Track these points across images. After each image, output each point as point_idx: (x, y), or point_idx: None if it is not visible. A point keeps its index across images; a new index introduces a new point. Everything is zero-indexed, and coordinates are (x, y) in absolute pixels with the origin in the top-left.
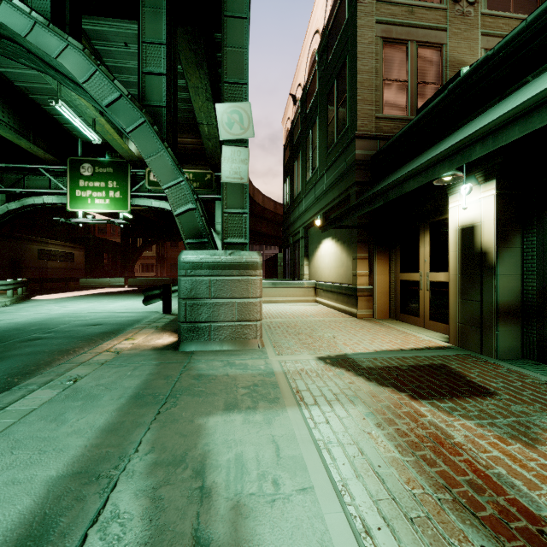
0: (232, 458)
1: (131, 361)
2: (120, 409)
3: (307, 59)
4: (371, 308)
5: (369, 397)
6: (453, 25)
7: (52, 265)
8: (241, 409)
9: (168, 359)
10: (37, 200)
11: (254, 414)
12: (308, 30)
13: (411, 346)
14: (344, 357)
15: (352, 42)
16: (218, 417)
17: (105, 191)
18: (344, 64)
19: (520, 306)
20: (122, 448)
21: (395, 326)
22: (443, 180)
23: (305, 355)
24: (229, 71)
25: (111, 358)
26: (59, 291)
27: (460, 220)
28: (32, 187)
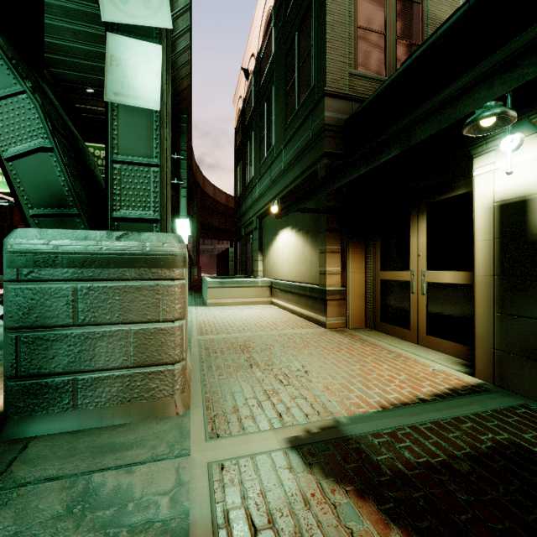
0: None
1: None
2: None
3: (261, 22)
4: (343, 316)
5: None
6: None
7: None
8: None
9: None
10: None
11: None
12: None
13: (429, 389)
14: (337, 435)
15: None
16: None
17: None
18: (308, 9)
19: None
20: None
21: (379, 341)
22: (476, 128)
23: (264, 436)
24: None
25: None
26: None
27: (497, 193)
28: None
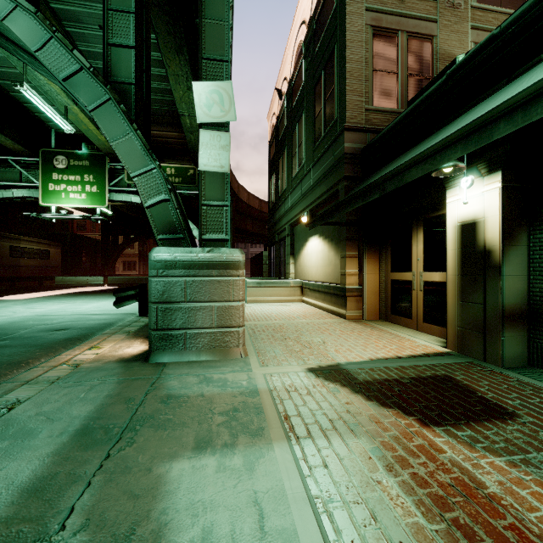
0: (198, 536)
1: (88, 378)
2: (57, 452)
3: (293, 51)
4: (360, 309)
5: (372, 423)
6: (443, 16)
7: (25, 263)
8: (216, 448)
9: (135, 374)
10: (5, 193)
11: (231, 456)
12: (294, 21)
13: (408, 353)
14: (337, 368)
15: (341, 30)
16: (185, 461)
17: (81, 184)
18: (332, 54)
19: (526, 309)
20: (43, 523)
21: (386, 328)
22: (442, 172)
23: (293, 367)
24: (208, 46)
25: (66, 374)
26: (31, 290)
27: (460, 216)
28: (1, 180)
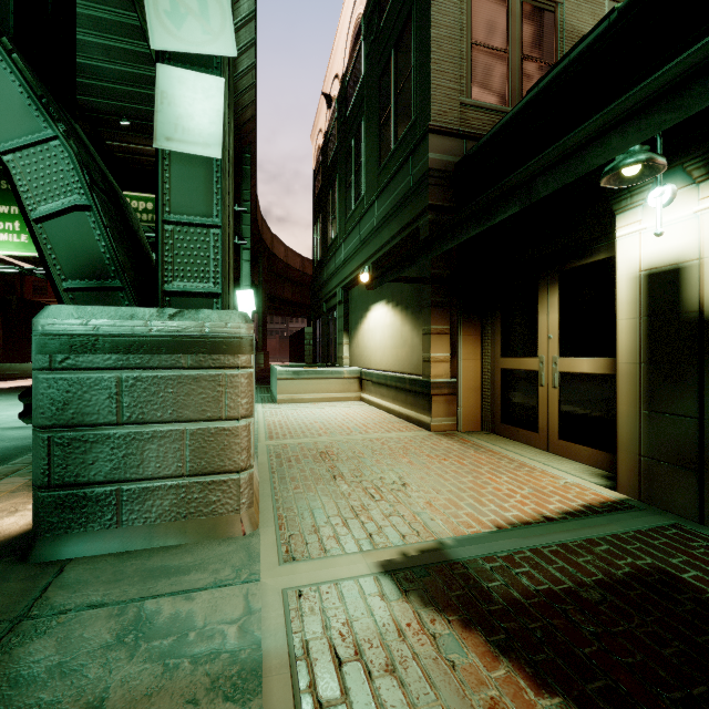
0: None
1: None
2: None
3: (347, 34)
4: (453, 415)
5: None
6: None
7: None
8: None
9: None
10: None
11: None
12: None
13: (558, 505)
14: (440, 559)
15: None
16: None
17: (19, 220)
18: (407, 19)
19: None
20: None
21: (499, 448)
22: (617, 178)
23: (350, 559)
24: None
25: None
26: None
27: (644, 259)
28: None
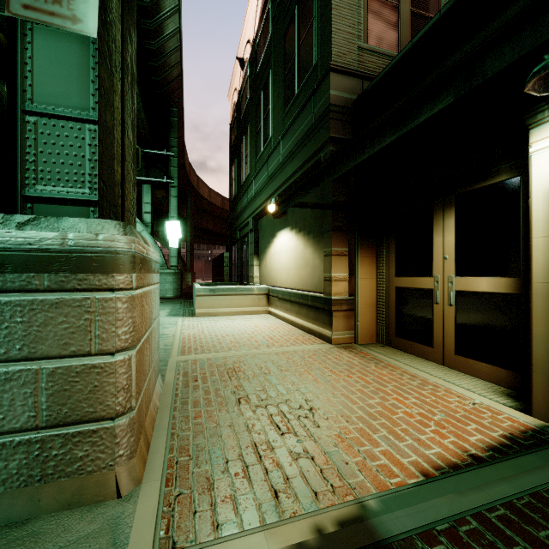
0: None
1: None
2: None
3: (257, 3)
4: (351, 329)
5: None
6: None
7: None
8: None
9: None
10: None
11: None
12: None
13: (479, 437)
14: (366, 540)
15: None
16: None
17: None
18: None
19: None
20: None
21: (397, 361)
22: (542, 83)
23: (249, 544)
24: None
25: None
26: None
27: None
28: None
